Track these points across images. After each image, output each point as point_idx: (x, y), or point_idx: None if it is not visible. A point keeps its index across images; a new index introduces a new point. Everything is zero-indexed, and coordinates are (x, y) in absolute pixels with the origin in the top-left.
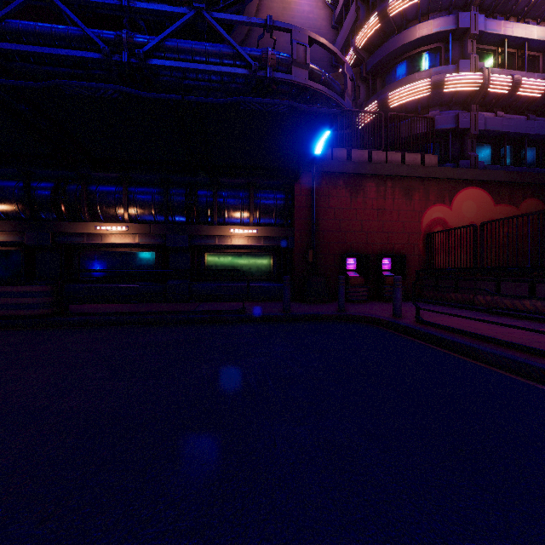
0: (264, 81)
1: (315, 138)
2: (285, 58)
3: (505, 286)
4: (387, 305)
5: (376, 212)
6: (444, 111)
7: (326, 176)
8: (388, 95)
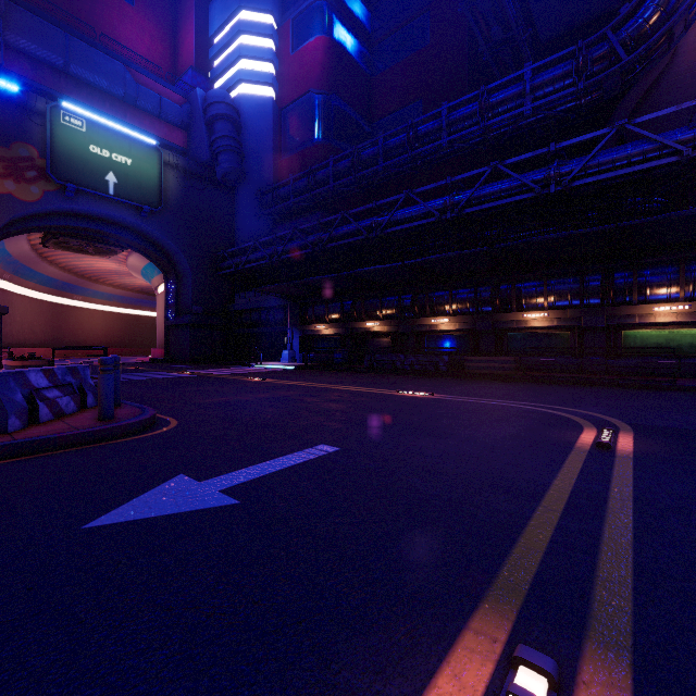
0: None
1: None
2: None
3: None
4: None
5: None
6: None
7: None
8: None
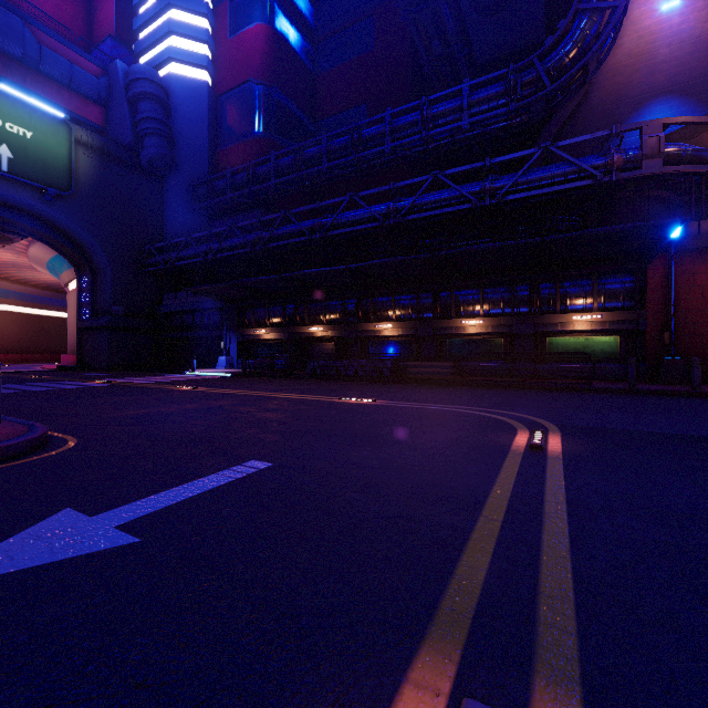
0: (609, 182)
1: (665, 234)
2: (633, 156)
3: None
4: None
5: None
6: None
7: (690, 253)
8: None
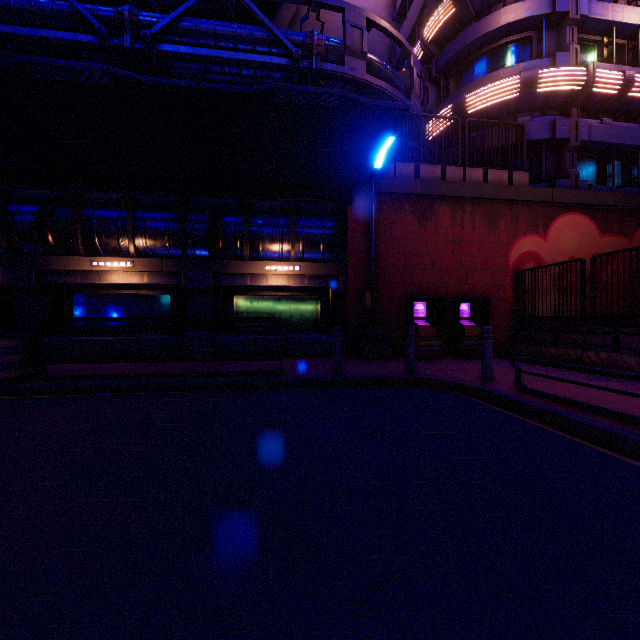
0: (308, 74)
1: (375, 145)
2: (336, 44)
3: (627, 339)
4: (467, 363)
5: (452, 244)
6: (536, 118)
7: (388, 198)
8: (465, 98)
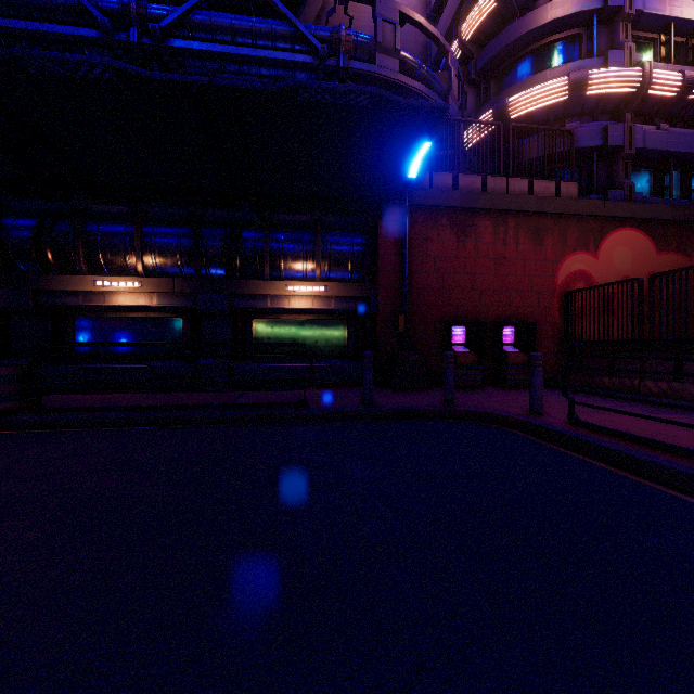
0: (335, 74)
1: (410, 151)
2: (366, 40)
3: (691, 367)
4: (512, 394)
5: (493, 262)
6: (586, 123)
7: (423, 212)
8: (508, 102)
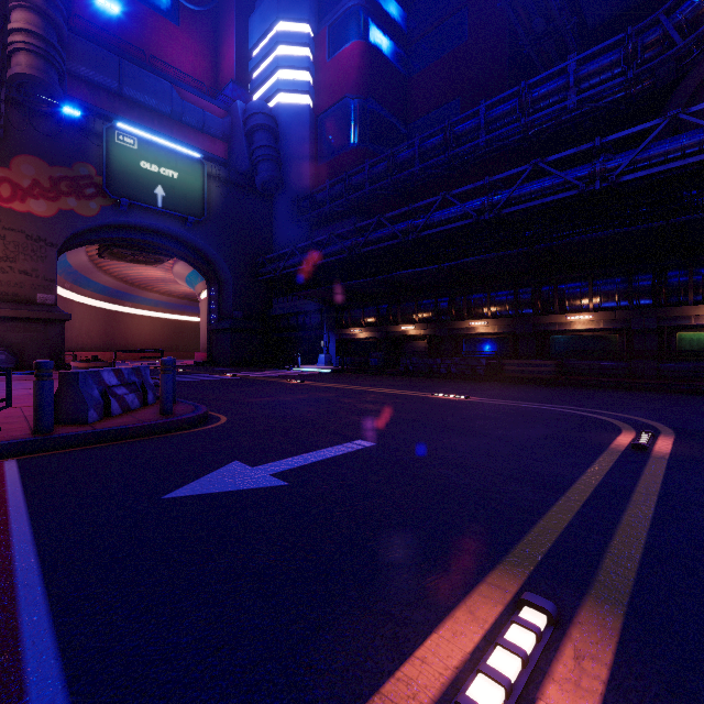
0: None
1: None
2: None
3: None
4: None
5: None
6: None
7: None
8: None
